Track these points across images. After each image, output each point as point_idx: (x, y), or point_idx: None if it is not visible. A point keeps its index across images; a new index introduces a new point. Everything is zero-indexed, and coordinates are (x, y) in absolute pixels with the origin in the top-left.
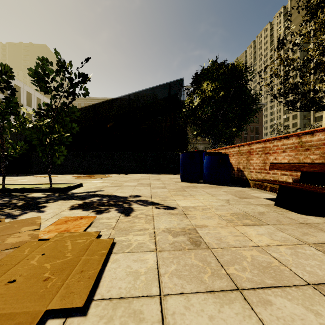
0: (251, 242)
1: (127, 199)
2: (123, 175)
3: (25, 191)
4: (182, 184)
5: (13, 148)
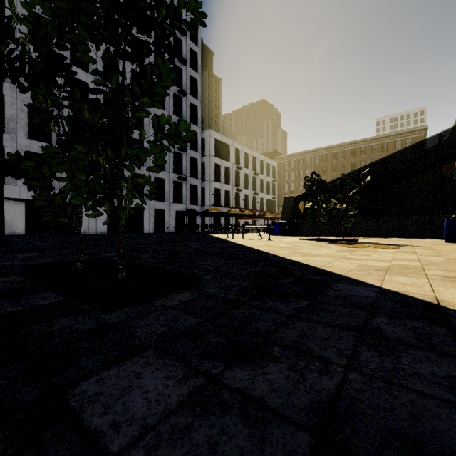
0: (452, 250)
1: (397, 244)
2: (380, 238)
3: (333, 240)
4: (444, 243)
5: (285, 216)
